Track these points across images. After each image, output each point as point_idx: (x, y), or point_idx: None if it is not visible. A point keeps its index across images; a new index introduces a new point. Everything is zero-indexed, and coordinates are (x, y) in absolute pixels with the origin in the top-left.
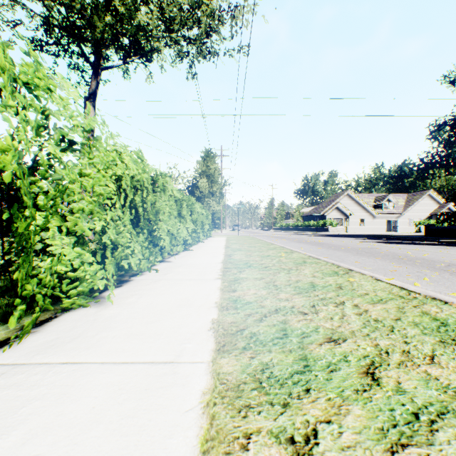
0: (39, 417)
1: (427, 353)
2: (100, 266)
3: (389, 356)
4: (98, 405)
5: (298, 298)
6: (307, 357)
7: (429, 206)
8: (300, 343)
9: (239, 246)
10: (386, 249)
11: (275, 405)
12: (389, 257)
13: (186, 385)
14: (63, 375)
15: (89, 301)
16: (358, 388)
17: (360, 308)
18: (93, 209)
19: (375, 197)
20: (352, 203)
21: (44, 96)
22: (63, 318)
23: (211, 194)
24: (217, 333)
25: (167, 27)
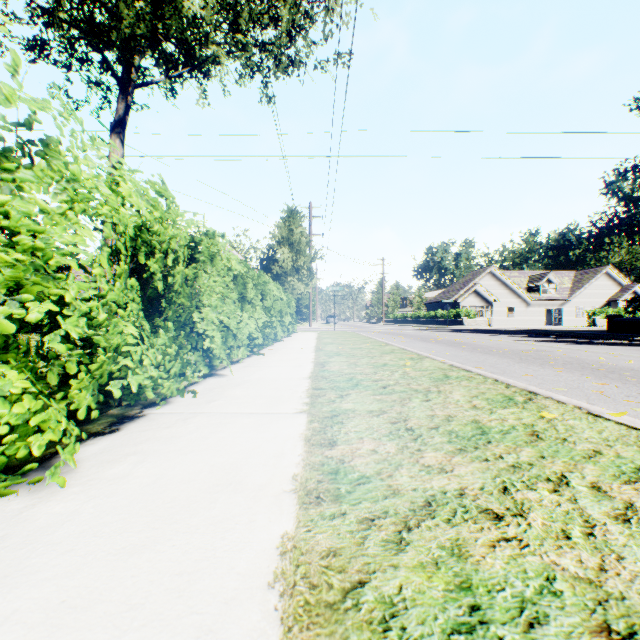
0: None
1: None
2: (42, 402)
3: None
4: None
5: (466, 466)
6: None
7: (606, 290)
8: None
9: (336, 348)
10: (562, 352)
11: None
12: (575, 366)
13: None
14: None
15: (13, 482)
16: None
17: (614, 498)
18: (28, 278)
19: (529, 276)
20: (496, 284)
21: None
22: None
23: (296, 271)
24: (291, 601)
25: (230, 26)
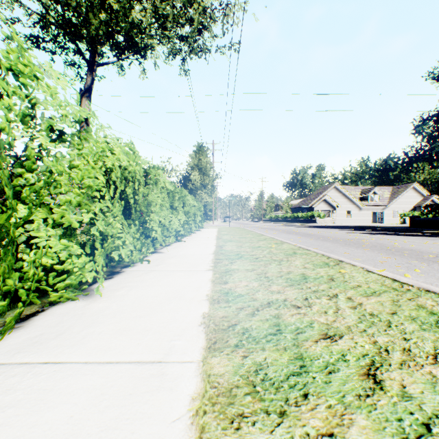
0: (10, 428)
1: (429, 352)
2: (89, 258)
3: (389, 355)
4: (77, 414)
5: (291, 291)
6: (303, 356)
7: (413, 199)
8: (294, 339)
9: (230, 237)
10: (373, 239)
11: (271, 414)
12: (377, 248)
13: (174, 389)
14: (43, 377)
15: (78, 294)
16: (360, 393)
17: (354, 301)
18: (82, 200)
19: (361, 190)
20: (339, 195)
21: (29, 83)
22: (49, 312)
23: (203, 187)
24: (208, 328)
25: (160, 25)
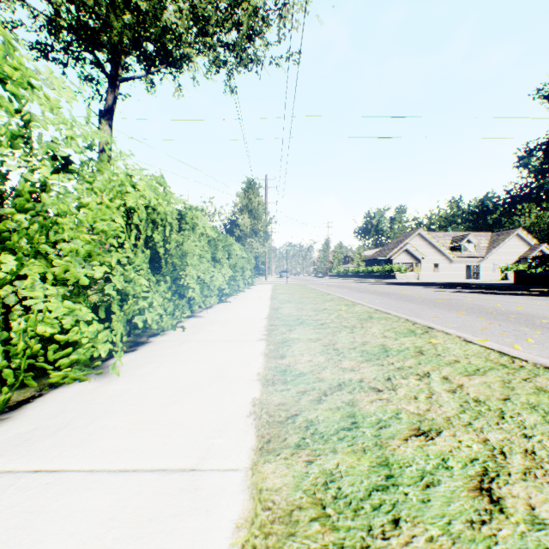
0: None
1: None
2: (103, 325)
3: (507, 460)
4: None
5: (368, 368)
6: (389, 461)
7: (517, 249)
8: (376, 437)
9: (287, 297)
10: (469, 300)
11: None
12: (475, 311)
13: (211, 512)
14: (30, 492)
15: (88, 373)
16: (473, 518)
17: (453, 383)
18: (94, 249)
19: (452, 237)
20: (424, 244)
21: (19, 91)
22: (49, 398)
23: (254, 234)
24: (259, 420)
25: (200, 30)
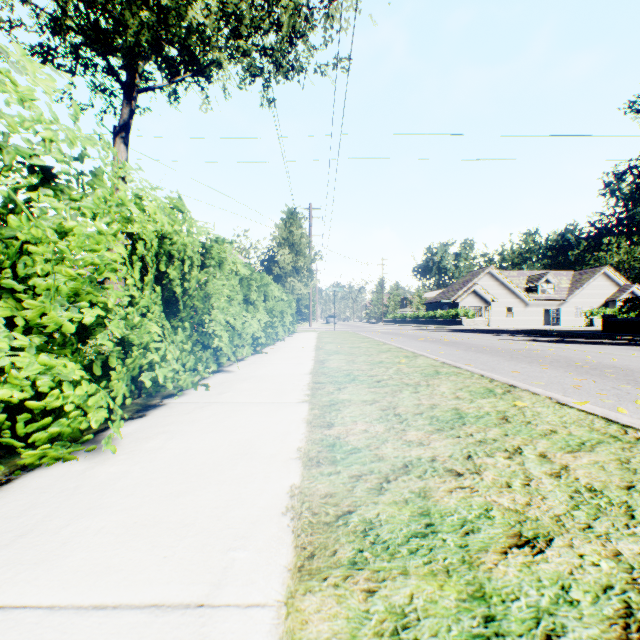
0: None
1: None
2: (95, 386)
3: None
4: None
5: (440, 441)
6: (485, 590)
7: (604, 290)
8: (462, 548)
9: (335, 347)
10: (552, 350)
11: None
12: (561, 364)
13: None
14: None
15: (75, 450)
16: None
17: (554, 462)
18: (84, 287)
19: (527, 277)
20: (495, 285)
21: None
22: (18, 485)
23: (296, 272)
24: (299, 521)
25: (232, 31)
